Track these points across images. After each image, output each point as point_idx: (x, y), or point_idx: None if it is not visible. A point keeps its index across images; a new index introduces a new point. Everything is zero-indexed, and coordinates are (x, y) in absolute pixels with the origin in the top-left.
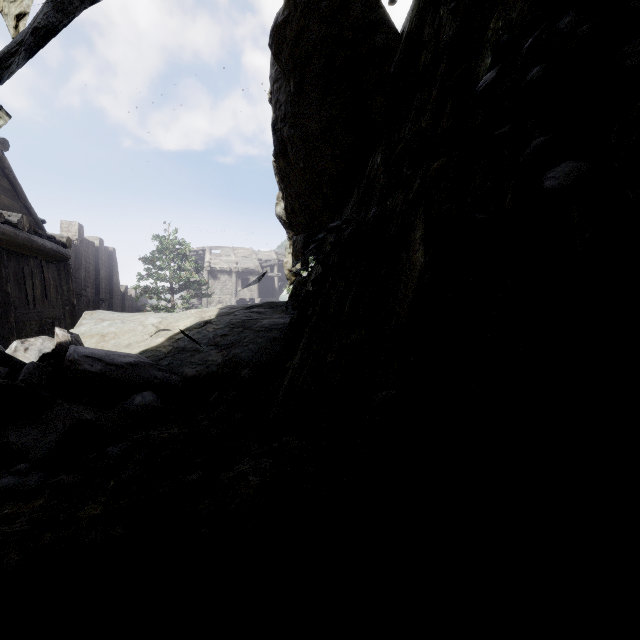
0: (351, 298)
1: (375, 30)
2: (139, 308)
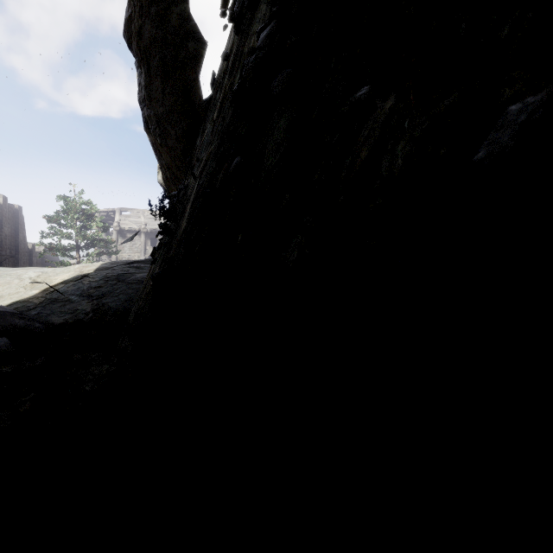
0: (161, 253)
1: (189, 38)
2: (49, 265)
